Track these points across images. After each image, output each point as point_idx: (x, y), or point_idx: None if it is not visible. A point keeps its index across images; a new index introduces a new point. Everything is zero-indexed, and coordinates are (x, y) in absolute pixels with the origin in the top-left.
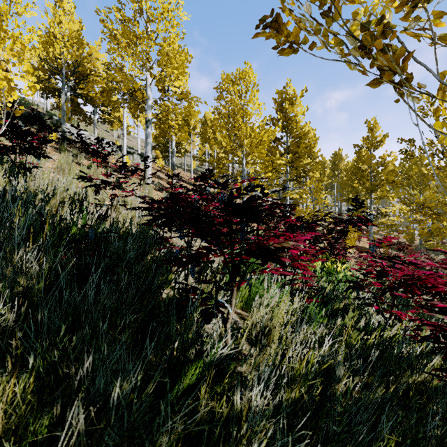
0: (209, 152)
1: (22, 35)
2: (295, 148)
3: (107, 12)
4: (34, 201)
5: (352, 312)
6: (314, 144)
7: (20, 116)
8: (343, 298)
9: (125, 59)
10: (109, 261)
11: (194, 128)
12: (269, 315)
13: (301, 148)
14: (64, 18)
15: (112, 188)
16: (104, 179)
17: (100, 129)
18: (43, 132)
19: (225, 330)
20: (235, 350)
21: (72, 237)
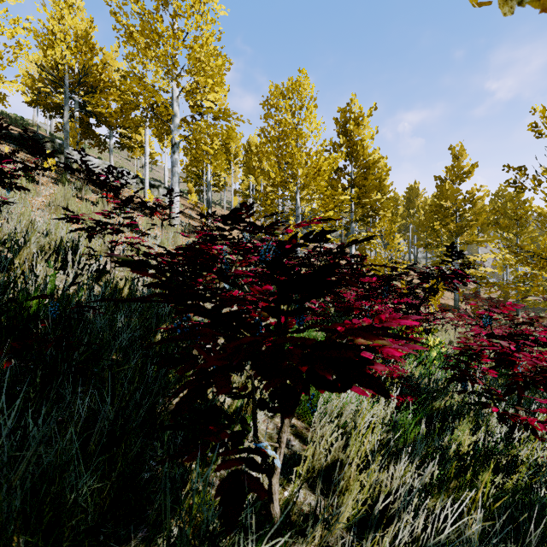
0: (254, 186)
1: (2, 27)
2: (362, 180)
3: (122, 3)
4: (1, 251)
5: (460, 417)
6: (386, 175)
7: (12, 138)
8: (445, 395)
9: (147, 67)
10: (83, 352)
11: (235, 155)
12: (343, 441)
13: (369, 180)
14: (67, 12)
15: (110, 233)
16: (98, 220)
17: (119, 157)
18: (42, 159)
19: (270, 489)
20: (287, 517)
21: (27, 312)
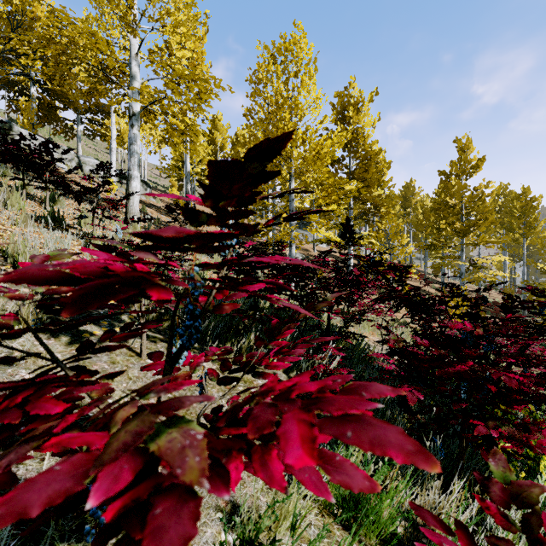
0: None
1: None
2: (363, 173)
3: None
4: None
5: None
6: (388, 168)
7: None
8: None
9: (112, 34)
10: None
11: (222, 147)
12: None
13: (370, 173)
14: None
15: None
16: None
17: (98, 151)
18: None
19: None
20: None
21: None
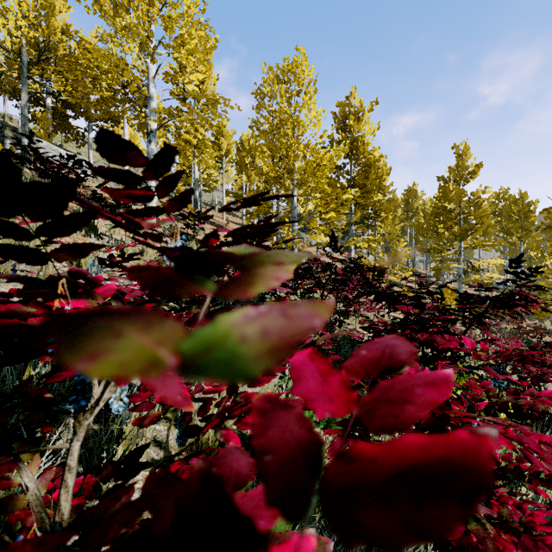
0: (247, 186)
1: None
2: (363, 179)
3: None
4: None
5: None
6: (388, 174)
7: None
8: None
9: (125, 50)
10: None
11: (227, 153)
12: None
13: (370, 180)
14: None
15: None
16: None
17: None
18: None
19: None
20: None
21: None
